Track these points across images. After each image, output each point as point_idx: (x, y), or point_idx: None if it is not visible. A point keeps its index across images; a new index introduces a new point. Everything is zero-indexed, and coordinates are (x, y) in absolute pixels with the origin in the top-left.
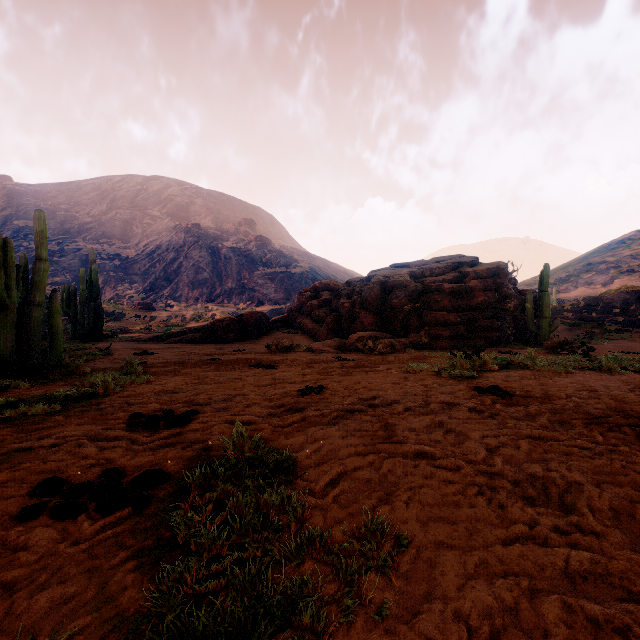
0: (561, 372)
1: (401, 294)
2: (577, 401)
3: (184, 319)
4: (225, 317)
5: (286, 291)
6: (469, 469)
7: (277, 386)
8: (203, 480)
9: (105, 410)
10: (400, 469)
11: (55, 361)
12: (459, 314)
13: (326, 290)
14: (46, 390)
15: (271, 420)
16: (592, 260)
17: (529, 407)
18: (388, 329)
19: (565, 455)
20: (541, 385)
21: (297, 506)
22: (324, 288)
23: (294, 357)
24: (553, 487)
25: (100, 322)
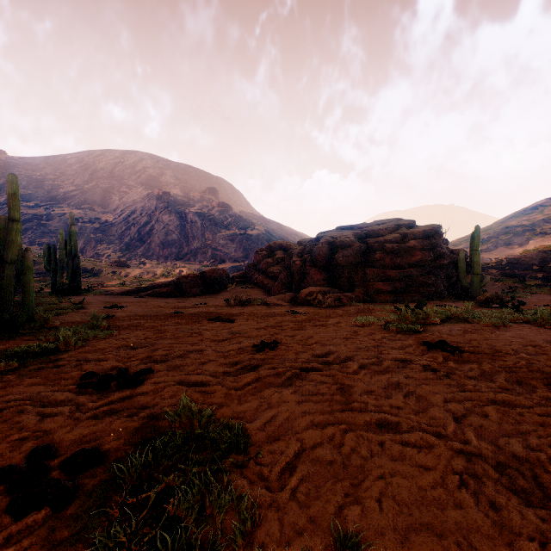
0: (500, 326)
1: (347, 253)
2: (527, 358)
3: (155, 275)
4: (189, 273)
5: (244, 250)
6: (442, 448)
7: (233, 341)
8: (140, 466)
9: (61, 368)
10: (364, 447)
11: (27, 315)
12: (399, 271)
13: (279, 249)
14: (11, 345)
15: (225, 380)
16: (510, 224)
17: (482, 365)
18: (335, 284)
19: (540, 426)
20: (485, 339)
21: (248, 505)
22: (278, 248)
23: (250, 310)
24: (544, 474)
25: (78, 278)
